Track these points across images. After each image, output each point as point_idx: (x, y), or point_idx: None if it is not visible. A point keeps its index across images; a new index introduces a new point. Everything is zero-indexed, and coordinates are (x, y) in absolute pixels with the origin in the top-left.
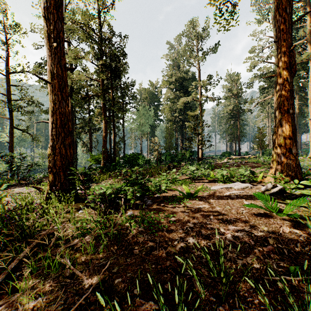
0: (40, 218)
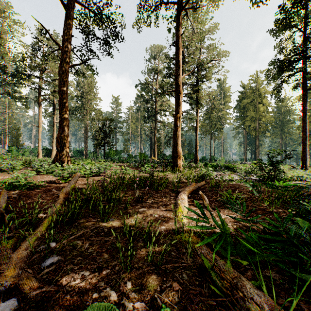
0: (169, 170)
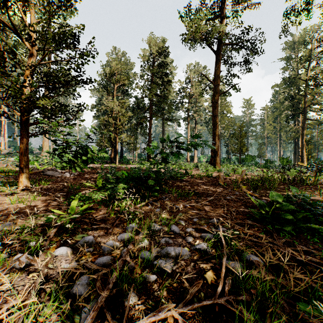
0: None
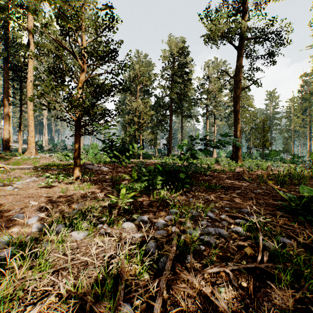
0: None
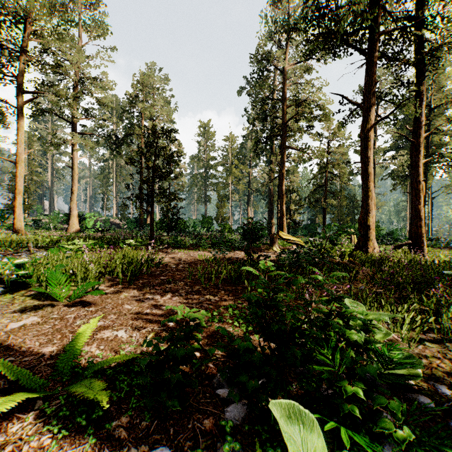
0: None
